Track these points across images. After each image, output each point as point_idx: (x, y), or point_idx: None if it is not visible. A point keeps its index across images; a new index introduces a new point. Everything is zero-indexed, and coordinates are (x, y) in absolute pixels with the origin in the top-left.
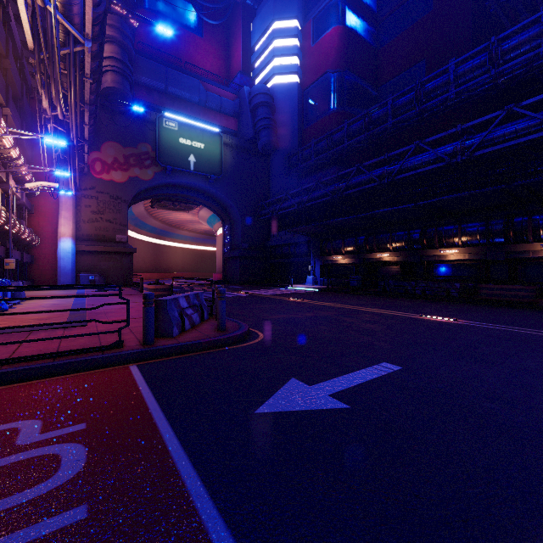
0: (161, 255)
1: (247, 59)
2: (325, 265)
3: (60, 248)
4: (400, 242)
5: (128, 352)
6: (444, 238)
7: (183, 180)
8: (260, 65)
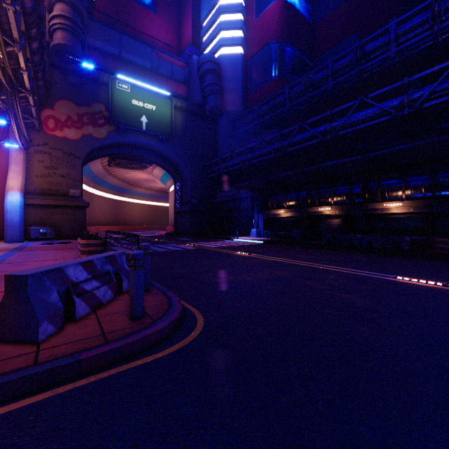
0: (121, 210)
1: (196, 34)
2: (268, 218)
3: (7, 201)
4: (341, 196)
5: None
6: (386, 192)
7: (136, 139)
8: (208, 38)
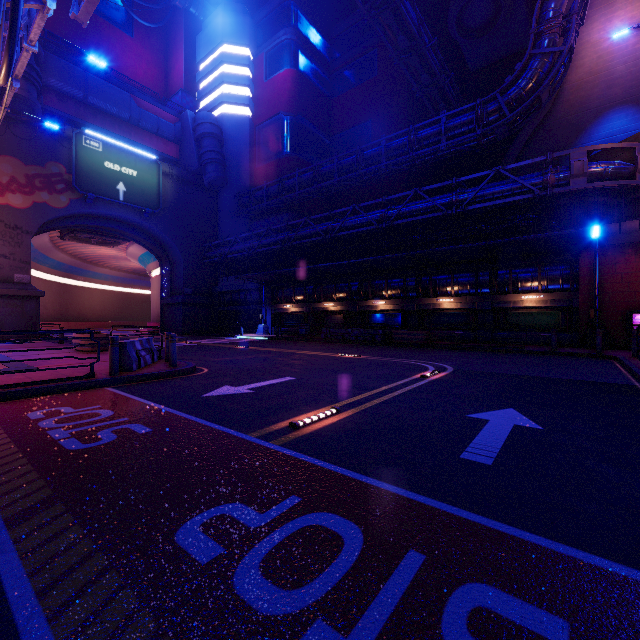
0: (70, 299)
1: (190, 76)
2: (277, 313)
3: None
4: (342, 293)
5: (102, 379)
6: (376, 291)
7: (110, 211)
8: (207, 88)
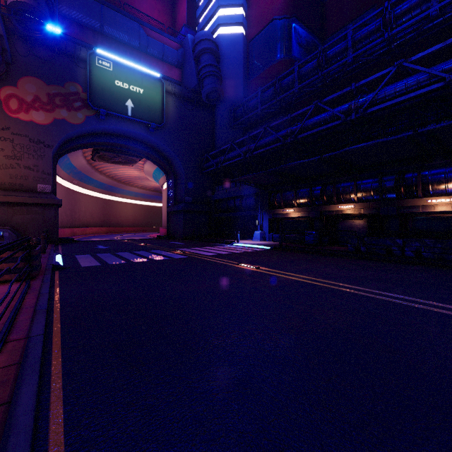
0: (111, 210)
1: (192, 14)
2: (274, 219)
3: None
4: (367, 191)
5: None
6: (431, 185)
7: (120, 126)
8: (205, 18)
